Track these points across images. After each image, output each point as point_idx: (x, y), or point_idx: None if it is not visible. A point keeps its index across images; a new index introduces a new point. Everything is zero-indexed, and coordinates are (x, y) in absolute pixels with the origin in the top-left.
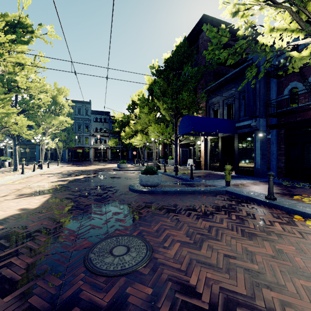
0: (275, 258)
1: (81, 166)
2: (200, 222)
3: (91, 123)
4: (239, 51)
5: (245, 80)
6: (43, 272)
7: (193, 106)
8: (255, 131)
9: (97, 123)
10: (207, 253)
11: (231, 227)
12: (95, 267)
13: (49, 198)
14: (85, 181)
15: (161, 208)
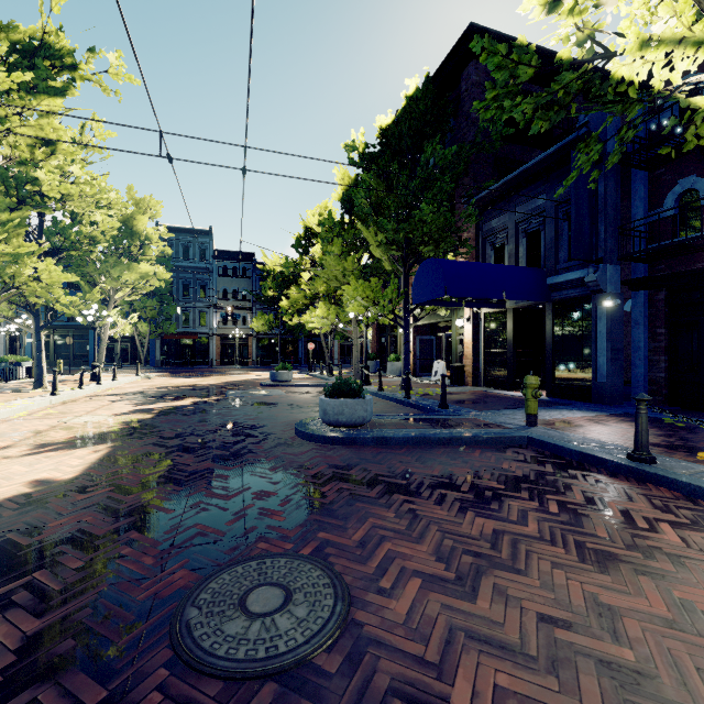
0: (676, 629)
1: (189, 377)
2: (470, 520)
3: (212, 279)
4: (561, 100)
5: (572, 174)
6: (60, 663)
7: (447, 236)
8: (594, 296)
9: (226, 278)
10: (494, 611)
11: (549, 534)
12: (198, 648)
13: (106, 455)
14: (196, 411)
15: (371, 482)
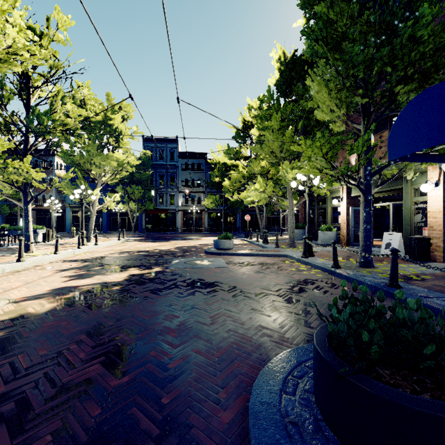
0: None
1: (155, 241)
2: None
3: (178, 172)
4: None
5: None
6: None
7: None
8: None
9: (187, 171)
10: None
11: None
12: None
13: None
14: (114, 297)
15: None
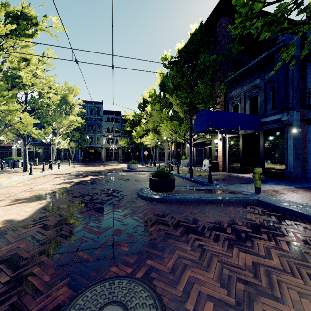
0: None
1: (92, 166)
2: (236, 254)
3: (102, 123)
4: (278, 19)
5: (279, 63)
6: None
7: (211, 100)
8: (286, 127)
9: (109, 123)
10: None
11: (288, 267)
12: None
13: (44, 206)
14: (91, 183)
15: (176, 225)
